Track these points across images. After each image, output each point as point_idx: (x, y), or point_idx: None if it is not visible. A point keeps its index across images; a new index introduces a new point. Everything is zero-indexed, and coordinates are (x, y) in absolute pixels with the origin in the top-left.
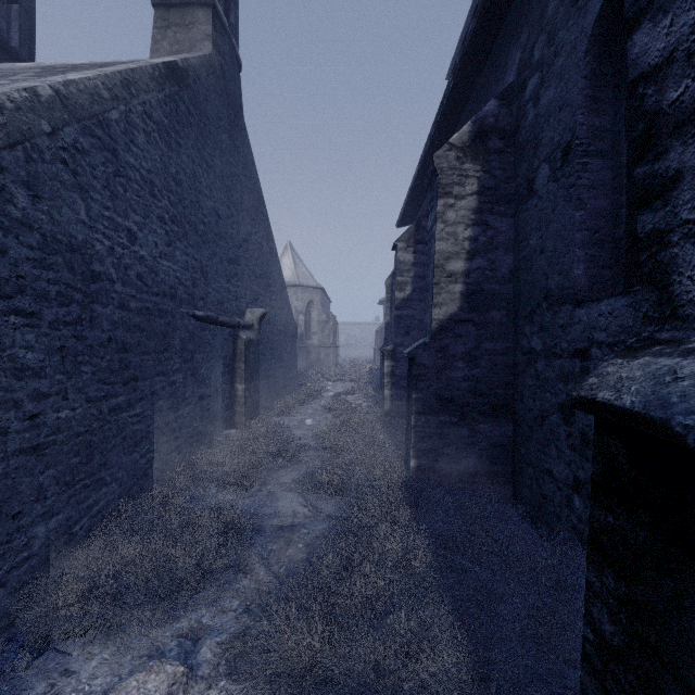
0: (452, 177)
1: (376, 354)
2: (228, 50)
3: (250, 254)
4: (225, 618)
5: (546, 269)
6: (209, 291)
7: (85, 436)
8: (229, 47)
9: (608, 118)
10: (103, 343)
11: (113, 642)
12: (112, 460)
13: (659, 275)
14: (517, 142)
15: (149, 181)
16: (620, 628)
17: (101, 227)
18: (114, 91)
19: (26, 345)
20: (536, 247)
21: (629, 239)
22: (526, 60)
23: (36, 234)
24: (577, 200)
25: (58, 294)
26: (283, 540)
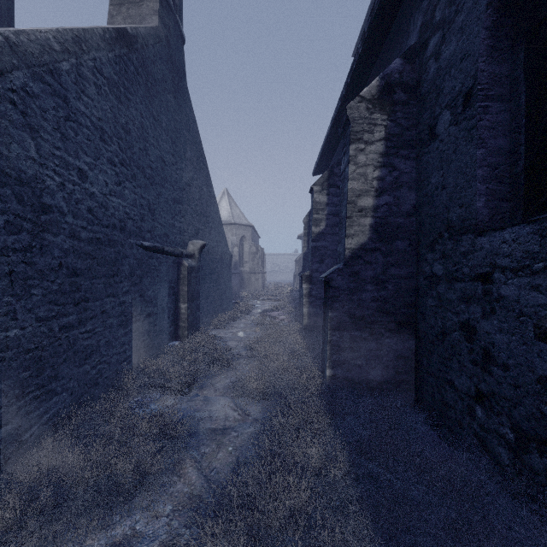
0: (362, 125)
1: (295, 279)
2: (173, 25)
3: (192, 196)
4: (157, 524)
5: (448, 203)
6: (155, 225)
7: (35, 352)
8: (174, 22)
9: (507, 66)
10: (54, 268)
11: None
12: (63, 373)
13: None
14: (419, 95)
15: (99, 128)
16: None
17: (52, 165)
18: (65, 45)
19: None
20: (438, 184)
21: (528, 173)
22: (427, 22)
23: None
24: (478, 139)
25: (6, 223)
26: (215, 443)
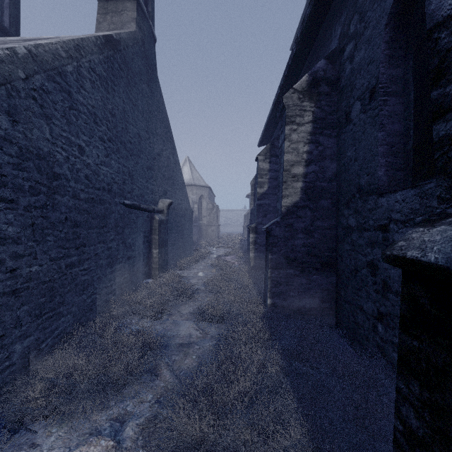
0: (295, 111)
1: (244, 230)
2: (147, 29)
3: (161, 164)
4: (142, 407)
5: (359, 172)
6: (134, 187)
7: (49, 283)
8: (147, 26)
9: (401, 70)
10: (62, 221)
11: (66, 423)
12: (68, 300)
13: (450, 167)
14: (338, 88)
15: (93, 114)
16: (424, 423)
17: (60, 143)
18: (69, 52)
19: (8, 222)
20: (352, 157)
21: (415, 150)
22: (344, 32)
23: (14, 146)
24: (380, 125)
25: (30, 188)
26: (183, 353)
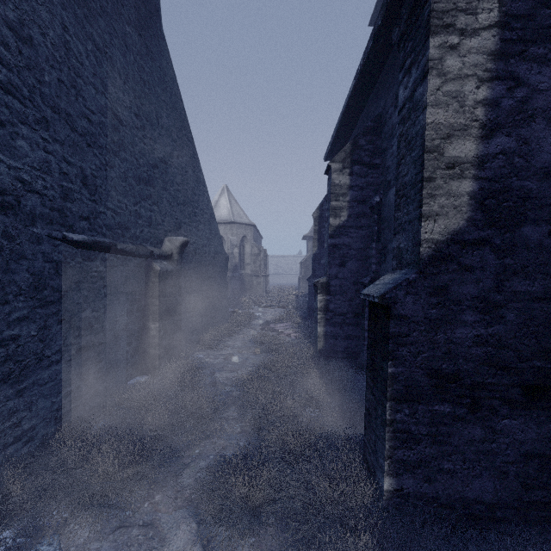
0: None
1: (300, 282)
2: None
3: (170, 178)
4: None
5: None
6: (99, 210)
7: None
8: None
9: None
10: None
11: None
12: None
13: None
14: None
15: None
16: None
17: None
18: None
19: None
20: None
21: None
22: None
23: None
24: None
25: None
26: None
